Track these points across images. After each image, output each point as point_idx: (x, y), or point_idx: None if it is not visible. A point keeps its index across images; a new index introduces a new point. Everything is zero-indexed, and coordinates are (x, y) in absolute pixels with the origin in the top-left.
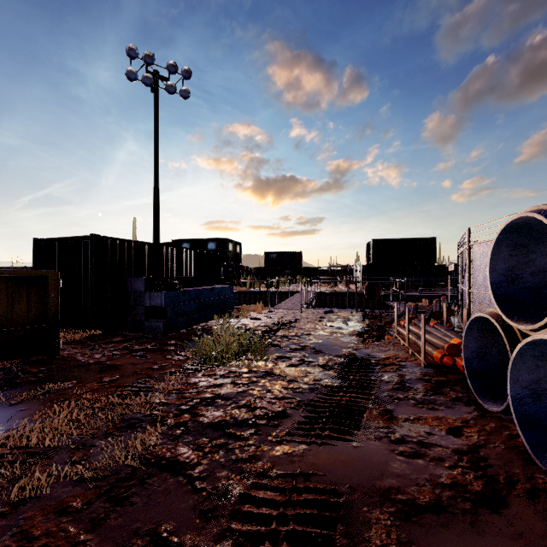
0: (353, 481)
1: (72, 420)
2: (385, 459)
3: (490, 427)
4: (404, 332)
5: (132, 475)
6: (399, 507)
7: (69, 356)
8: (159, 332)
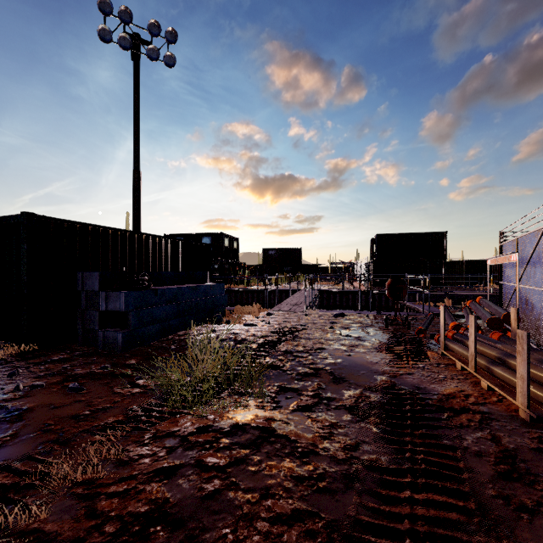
0: None
1: None
2: None
3: None
4: (460, 350)
5: None
6: None
7: None
8: (117, 347)
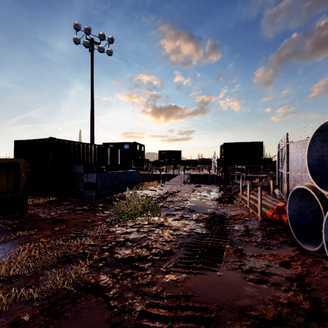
0: (219, 301)
1: (30, 256)
2: (240, 284)
3: (309, 262)
4: (246, 199)
5: (67, 296)
6: (253, 321)
7: (34, 214)
8: (92, 199)
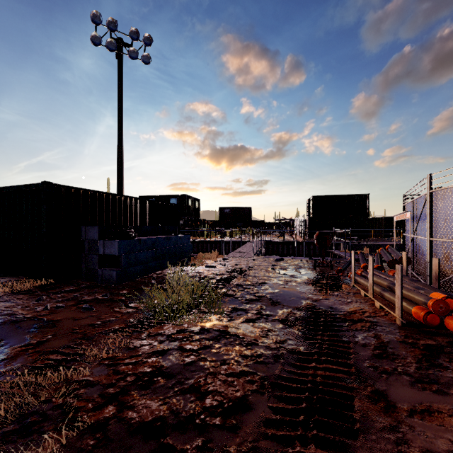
0: None
1: None
2: None
3: None
4: (364, 282)
5: None
6: None
7: (6, 310)
8: (112, 281)
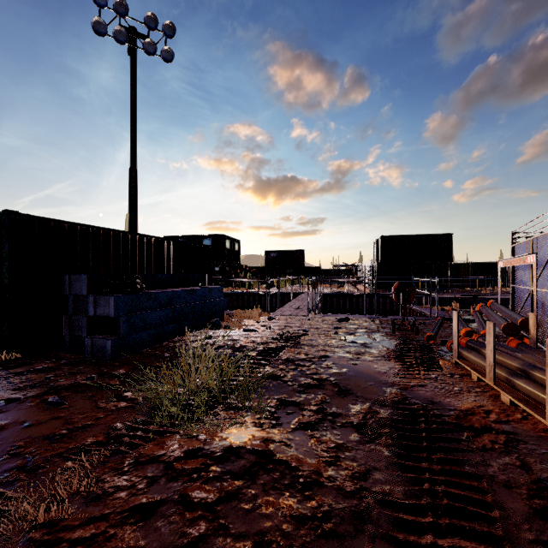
0: None
1: None
2: None
3: None
4: (476, 359)
5: None
6: None
7: None
8: (106, 355)
